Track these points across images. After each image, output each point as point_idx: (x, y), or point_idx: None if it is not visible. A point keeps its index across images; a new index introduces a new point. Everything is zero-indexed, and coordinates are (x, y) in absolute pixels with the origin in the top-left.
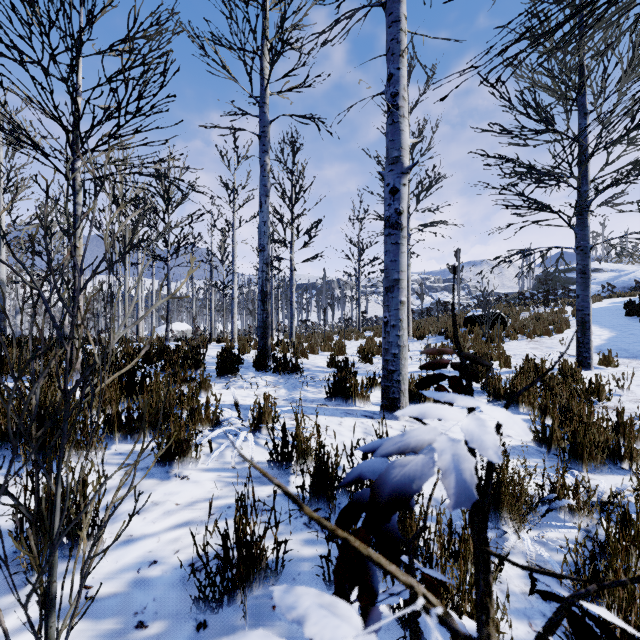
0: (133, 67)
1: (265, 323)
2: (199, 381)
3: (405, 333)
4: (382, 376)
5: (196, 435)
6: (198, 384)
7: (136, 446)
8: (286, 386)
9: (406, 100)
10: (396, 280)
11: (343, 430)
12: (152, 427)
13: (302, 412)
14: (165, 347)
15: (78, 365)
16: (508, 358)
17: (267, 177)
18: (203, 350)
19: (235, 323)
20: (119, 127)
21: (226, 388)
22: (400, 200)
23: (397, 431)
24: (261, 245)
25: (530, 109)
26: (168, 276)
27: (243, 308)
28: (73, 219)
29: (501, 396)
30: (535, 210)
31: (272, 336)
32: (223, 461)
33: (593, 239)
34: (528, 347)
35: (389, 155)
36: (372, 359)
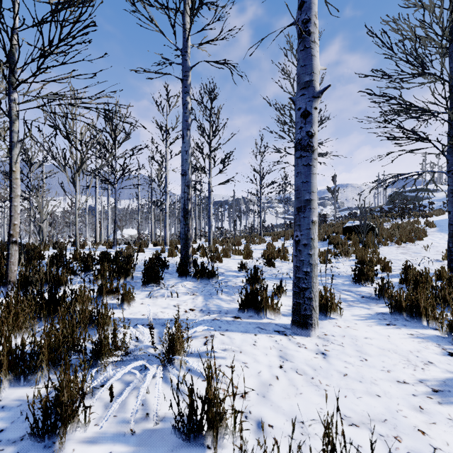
0: (64, 8)
1: (186, 235)
2: (122, 294)
3: (316, 252)
4: (293, 292)
5: (85, 394)
6: (121, 297)
7: (28, 391)
8: (203, 293)
9: (317, 27)
10: (308, 200)
11: (258, 354)
12: (53, 362)
13: (215, 368)
14: (107, 253)
15: (13, 278)
16: (388, 264)
17: (188, 114)
18: (134, 259)
19: (167, 231)
20: (45, 57)
21: (149, 297)
22: (312, 123)
23: (312, 353)
24: (183, 170)
25: (409, 55)
26: (115, 196)
27: (176, 218)
28: (9, 145)
29: (402, 308)
30: (412, 140)
31: (196, 240)
32: (122, 418)
33: (431, 168)
34: (398, 252)
35: (300, 80)
36: (274, 263)
